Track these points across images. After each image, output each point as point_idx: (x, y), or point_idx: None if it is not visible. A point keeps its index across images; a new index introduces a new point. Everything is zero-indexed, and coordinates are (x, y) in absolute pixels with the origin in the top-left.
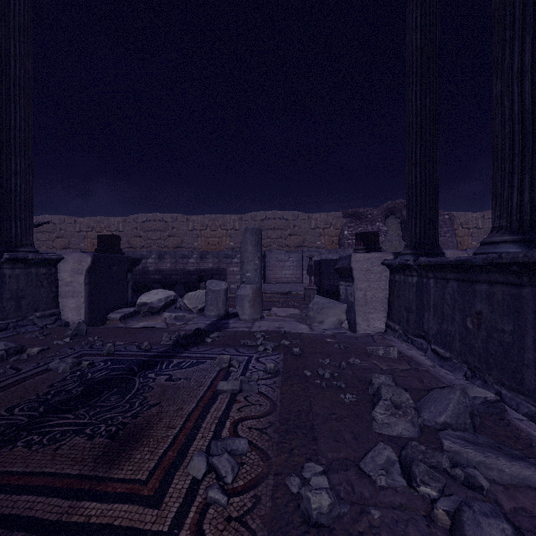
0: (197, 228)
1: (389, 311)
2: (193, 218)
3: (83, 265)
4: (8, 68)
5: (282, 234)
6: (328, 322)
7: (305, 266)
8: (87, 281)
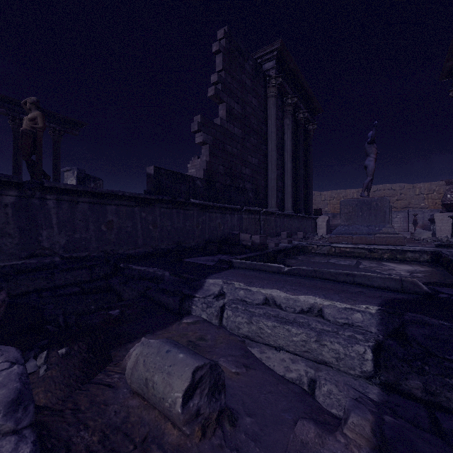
0: (327, 199)
1: (451, 234)
2: (325, 193)
3: (325, 219)
4: (309, 165)
5: (390, 199)
6: (423, 237)
7: (410, 221)
8: (326, 224)
